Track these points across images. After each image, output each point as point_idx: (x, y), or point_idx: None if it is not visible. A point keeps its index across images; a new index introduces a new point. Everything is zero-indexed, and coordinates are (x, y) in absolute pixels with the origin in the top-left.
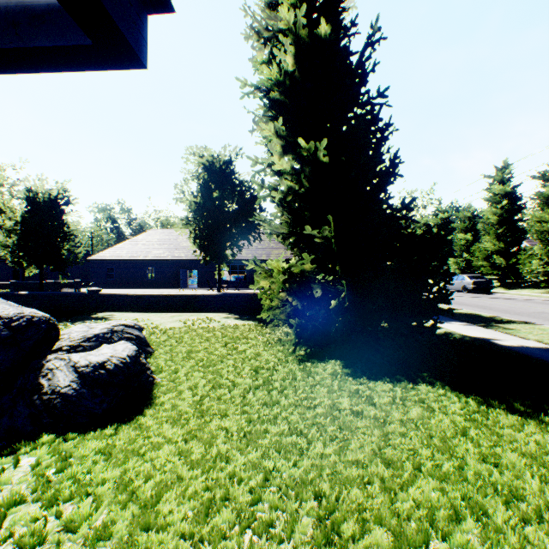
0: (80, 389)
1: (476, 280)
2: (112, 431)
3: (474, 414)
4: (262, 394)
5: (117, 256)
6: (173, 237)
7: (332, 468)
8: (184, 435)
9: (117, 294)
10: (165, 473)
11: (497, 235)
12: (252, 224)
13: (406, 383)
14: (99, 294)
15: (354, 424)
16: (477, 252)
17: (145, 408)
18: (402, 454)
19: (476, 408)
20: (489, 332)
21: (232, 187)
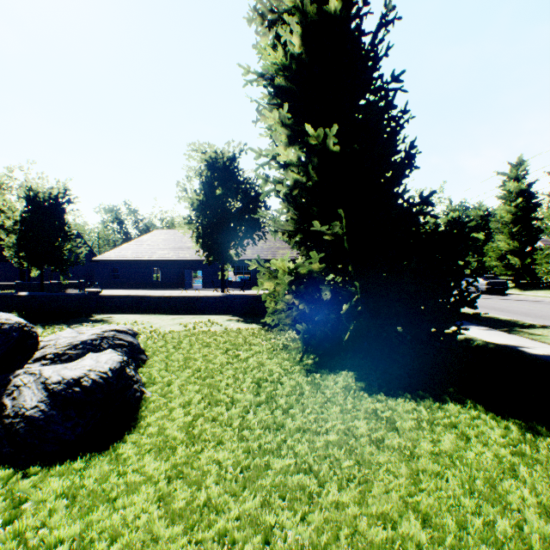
0: (48, 411)
1: (490, 281)
2: (83, 463)
3: (521, 445)
4: (264, 414)
5: (122, 257)
6: (178, 237)
7: (351, 526)
8: (168, 471)
9: (117, 295)
10: (137, 532)
11: (511, 234)
12: (257, 223)
13: (431, 401)
14: (100, 295)
15: (375, 457)
16: (490, 252)
17: (127, 432)
18: (440, 505)
19: (520, 436)
20: (514, 338)
21: (236, 184)
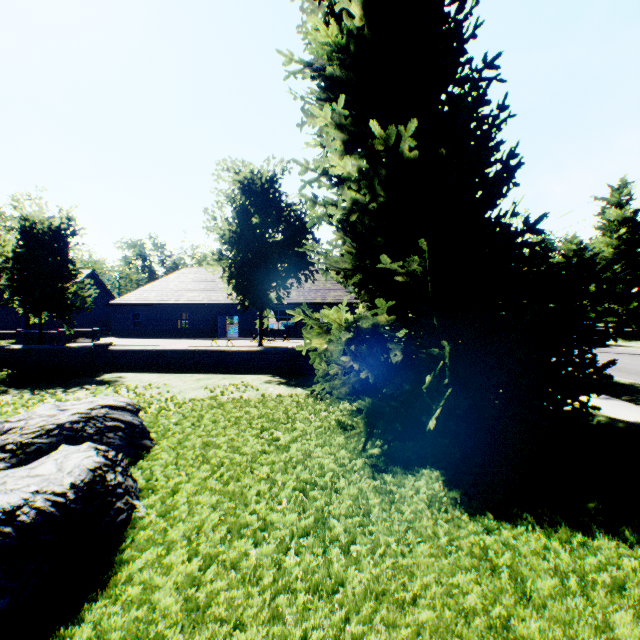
0: None
1: None
2: None
3: None
4: (311, 556)
5: (143, 300)
6: (210, 276)
7: None
8: None
9: (130, 349)
10: None
11: (612, 272)
12: (303, 259)
13: (567, 531)
14: (109, 349)
15: None
16: None
17: (89, 598)
18: None
19: None
20: None
21: (277, 212)
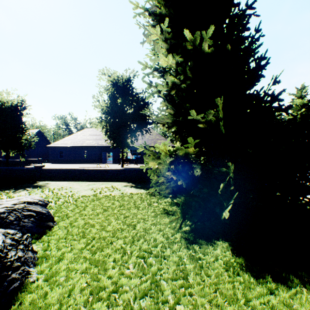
0: None
1: None
2: None
3: None
4: None
5: (65, 144)
6: (98, 133)
7: None
8: None
9: (53, 169)
10: None
11: None
12: (144, 122)
13: None
14: (42, 169)
15: None
16: None
17: None
18: None
19: None
20: None
21: (131, 97)
